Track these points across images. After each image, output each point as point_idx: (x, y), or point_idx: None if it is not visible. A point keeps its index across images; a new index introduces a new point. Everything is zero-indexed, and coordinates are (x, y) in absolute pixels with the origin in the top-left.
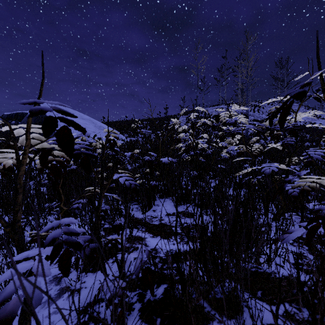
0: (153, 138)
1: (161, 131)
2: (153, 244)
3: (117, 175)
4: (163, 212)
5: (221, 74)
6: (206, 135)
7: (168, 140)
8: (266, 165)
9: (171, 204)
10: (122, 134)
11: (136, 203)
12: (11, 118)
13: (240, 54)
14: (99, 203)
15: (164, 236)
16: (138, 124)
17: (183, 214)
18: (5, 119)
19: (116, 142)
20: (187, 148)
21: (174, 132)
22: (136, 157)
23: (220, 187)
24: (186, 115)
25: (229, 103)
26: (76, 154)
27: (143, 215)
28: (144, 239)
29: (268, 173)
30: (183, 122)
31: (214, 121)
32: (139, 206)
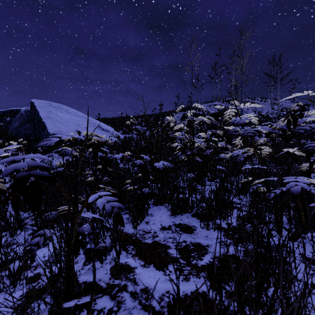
0: (147, 135)
1: (156, 128)
2: (143, 280)
3: (95, 196)
4: (158, 224)
5: (215, 72)
6: (204, 134)
7: (163, 137)
8: (291, 179)
9: (166, 213)
10: (116, 131)
11: (127, 211)
12: (6, 115)
13: (234, 51)
14: (72, 231)
15: (158, 264)
16: (133, 121)
17: (180, 227)
18: (0, 115)
19: (99, 147)
20: (183, 147)
21: (169, 129)
22: (130, 156)
23: (222, 196)
24: (181, 112)
25: (223, 100)
26: (19, 179)
27: (135, 229)
28: (133, 271)
29: (297, 193)
30: (178, 119)
31: (213, 119)
32: (130, 219)
